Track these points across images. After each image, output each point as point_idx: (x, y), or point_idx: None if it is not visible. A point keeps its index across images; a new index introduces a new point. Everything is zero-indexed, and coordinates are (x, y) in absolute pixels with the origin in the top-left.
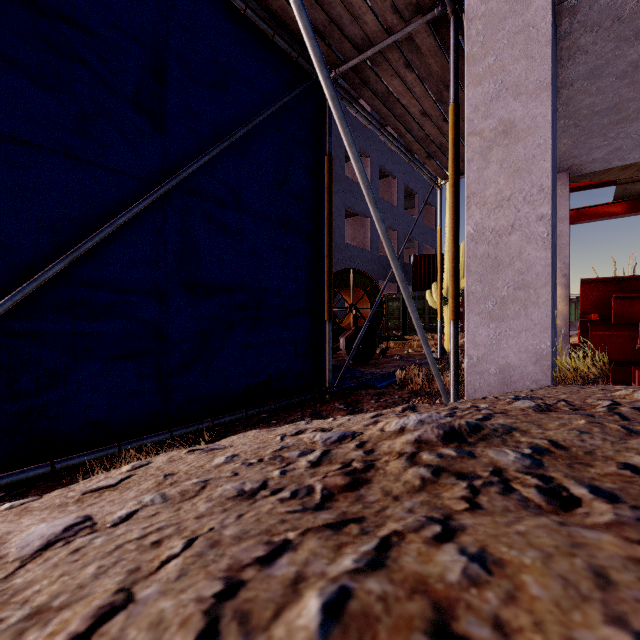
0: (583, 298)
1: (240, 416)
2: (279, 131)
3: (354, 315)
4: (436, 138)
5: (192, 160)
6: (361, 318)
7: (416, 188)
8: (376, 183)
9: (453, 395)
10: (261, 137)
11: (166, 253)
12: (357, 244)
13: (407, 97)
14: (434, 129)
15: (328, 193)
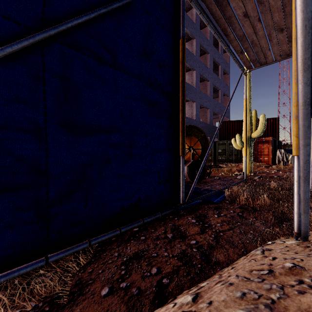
0: None
1: (115, 234)
2: (147, 14)
3: (192, 153)
4: (250, 36)
5: (72, 18)
6: (196, 154)
7: (219, 86)
8: (198, 84)
9: (298, 221)
10: (133, 14)
11: (45, 95)
12: (188, 116)
13: (236, 0)
14: (250, 28)
15: (182, 65)
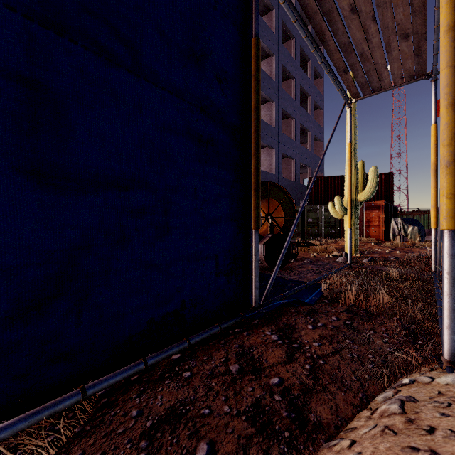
0: None
1: (135, 371)
2: None
3: (270, 223)
4: (359, 45)
5: None
6: (276, 226)
7: (309, 127)
8: (279, 122)
9: (451, 341)
10: None
11: None
12: (264, 169)
13: None
14: (359, 32)
15: (255, 81)
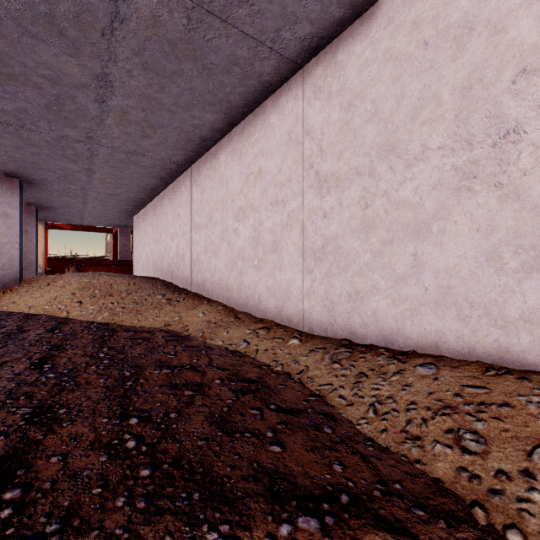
0: (48, 263)
1: None
2: None
3: None
4: None
5: None
6: None
7: None
8: None
9: None
10: None
11: None
12: None
13: None
14: None
15: None
